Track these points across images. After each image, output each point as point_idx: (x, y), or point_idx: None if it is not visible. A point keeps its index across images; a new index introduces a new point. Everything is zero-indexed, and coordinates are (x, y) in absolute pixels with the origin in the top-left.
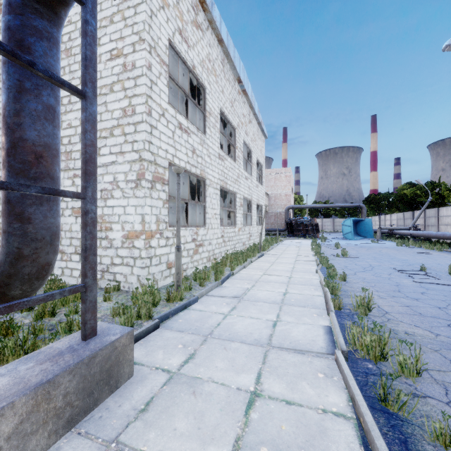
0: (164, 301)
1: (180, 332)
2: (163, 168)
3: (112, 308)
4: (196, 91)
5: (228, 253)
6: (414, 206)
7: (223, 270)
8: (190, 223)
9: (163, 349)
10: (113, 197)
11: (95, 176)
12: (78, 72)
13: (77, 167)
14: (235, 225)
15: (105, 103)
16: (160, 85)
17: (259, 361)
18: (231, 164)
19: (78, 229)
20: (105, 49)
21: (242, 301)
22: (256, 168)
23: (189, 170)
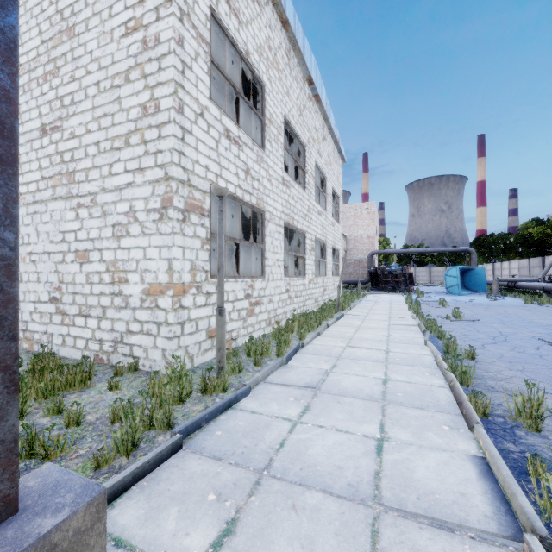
0: (198, 393)
1: (214, 461)
2: (202, 192)
3: (112, 407)
4: (253, 100)
5: (295, 313)
6: (543, 251)
7: (288, 339)
8: (246, 273)
9: (178, 505)
10: (129, 235)
11: (14, 168)
12: (83, 59)
13: (81, 193)
14: (305, 276)
15: (118, 100)
16: (197, 71)
17: (364, 551)
18: (299, 193)
19: (83, 281)
20: (118, 21)
21: (318, 394)
22: (332, 201)
23: (240, 198)
